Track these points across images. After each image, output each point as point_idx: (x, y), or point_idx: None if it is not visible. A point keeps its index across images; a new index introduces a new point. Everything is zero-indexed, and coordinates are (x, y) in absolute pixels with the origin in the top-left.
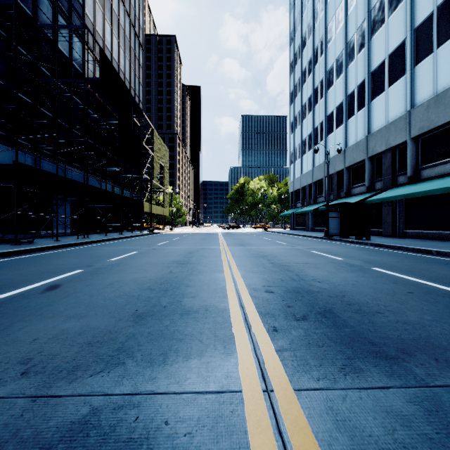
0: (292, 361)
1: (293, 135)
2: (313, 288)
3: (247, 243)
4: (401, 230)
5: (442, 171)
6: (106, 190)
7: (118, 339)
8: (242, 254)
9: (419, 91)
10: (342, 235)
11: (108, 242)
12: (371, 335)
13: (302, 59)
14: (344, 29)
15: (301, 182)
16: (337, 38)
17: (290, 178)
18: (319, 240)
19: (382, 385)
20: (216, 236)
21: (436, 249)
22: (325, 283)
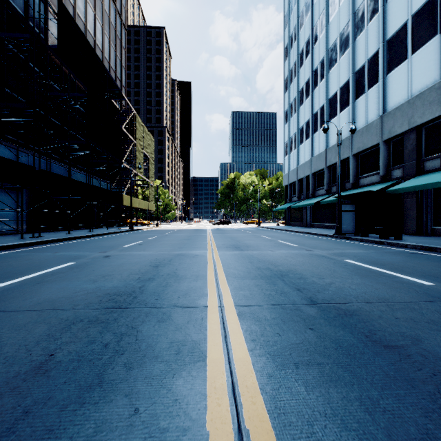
0: None
1: (288, 124)
2: None
3: (244, 245)
4: (429, 226)
5: None
6: (69, 177)
7: None
8: (242, 270)
9: None
10: (357, 233)
11: (60, 243)
12: None
13: (299, 41)
14: None
15: (297, 174)
16: (342, 9)
17: (284, 170)
18: (332, 240)
19: None
20: (205, 233)
21: None
22: None
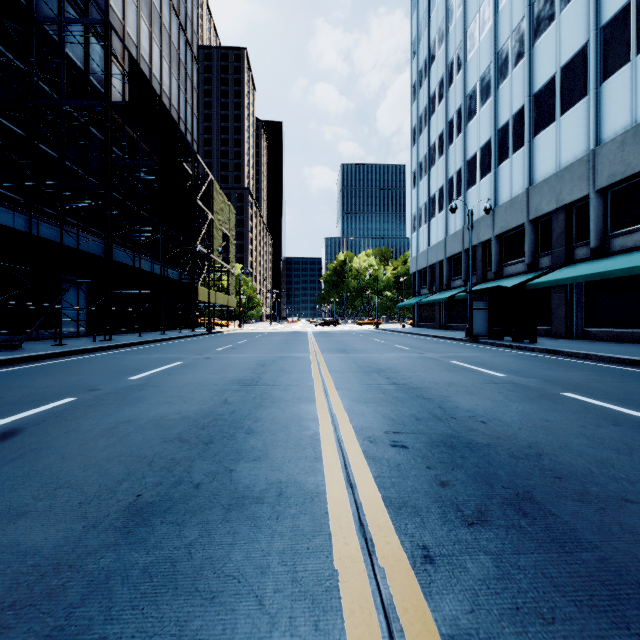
0: None
1: (416, 190)
2: (478, 437)
3: (352, 348)
4: (579, 328)
5: None
6: (140, 268)
7: (64, 596)
8: (344, 368)
9: (608, 119)
10: (491, 336)
11: (140, 346)
12: None
13: (430, 79)
14: (492, 32)
15: (428, 258)
16: (482, 46)
17: (411, 252)
18: (459, 344)
19: None
20: (305, 337)
21: None
22: (494, 424)
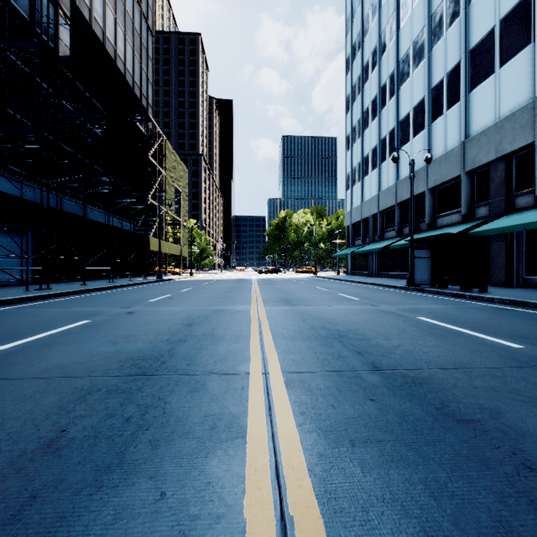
0: None
1: (350, 151)
2: None
3: (296, 298)
4: (520, 276)
5: None
6: (84, 216)
7: None
8: (292, 330)
9: None
10: (433, 284)
11: (73, 296)
12: None
13: (363, 50)
14: None
15: (361, 212)
16: (416, 12)
17: (345, 207)
18: (403, 292)
19: None
20: (249, 285)
21: None
22: None
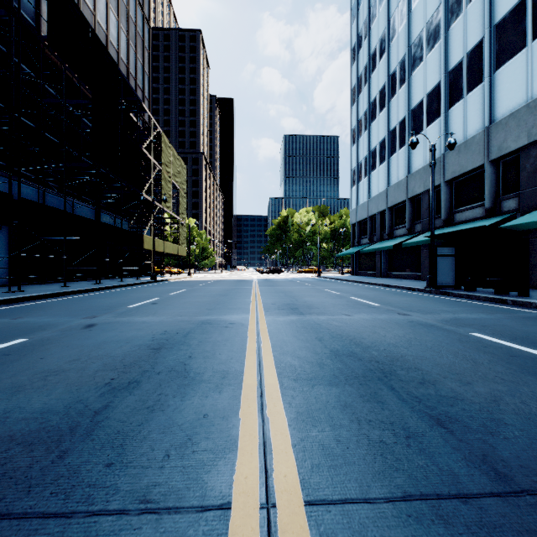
0: None
1: (356, 145)
2: None
3: (304, 304)
4: None
5: None
6: (64, 210)
7: None
8: (307, 360)
9: None
10: (458, 286)
11: (42, 300)
12: None
13: (370, 38)
14: None
15: (368, 209)
16: None
17: (351, 205)
18: (426, 296)
19: None
20: (249, 286)
21: None
22: None
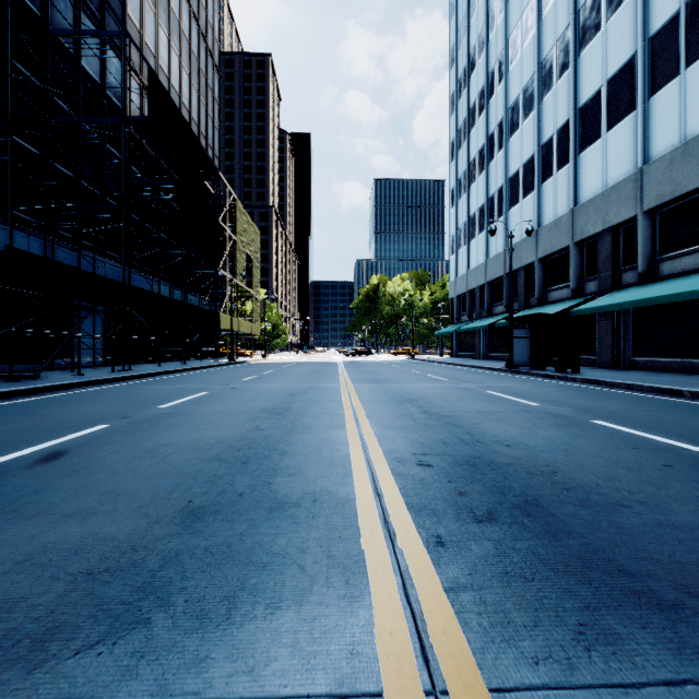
0: (479, 614)
1: (455, 208)
2: (500, 458)
3: (384, 379)
4: (627, 357)
5: (694, 263)
6: (159, 294)
7: (146, 565)
8: (376, 397)
9: (657, 136)
10: (533, 366)
11: (162, 376)
12: (619, 553)
13: (470, 89)
14: (535, 40)
15: (467, 282)
16: (525, 55)
17: (450, 276)
18: (498, 374)
19: (668, 677)
20: (335, 367)
21: (691, 388)
22: (518, 447)
